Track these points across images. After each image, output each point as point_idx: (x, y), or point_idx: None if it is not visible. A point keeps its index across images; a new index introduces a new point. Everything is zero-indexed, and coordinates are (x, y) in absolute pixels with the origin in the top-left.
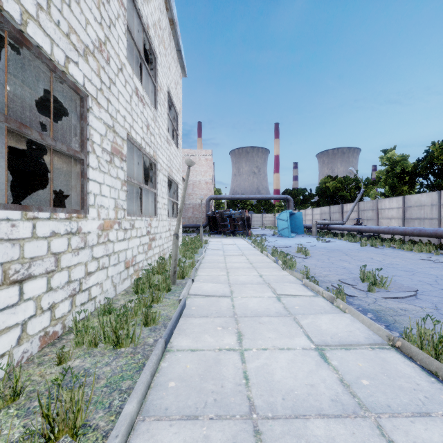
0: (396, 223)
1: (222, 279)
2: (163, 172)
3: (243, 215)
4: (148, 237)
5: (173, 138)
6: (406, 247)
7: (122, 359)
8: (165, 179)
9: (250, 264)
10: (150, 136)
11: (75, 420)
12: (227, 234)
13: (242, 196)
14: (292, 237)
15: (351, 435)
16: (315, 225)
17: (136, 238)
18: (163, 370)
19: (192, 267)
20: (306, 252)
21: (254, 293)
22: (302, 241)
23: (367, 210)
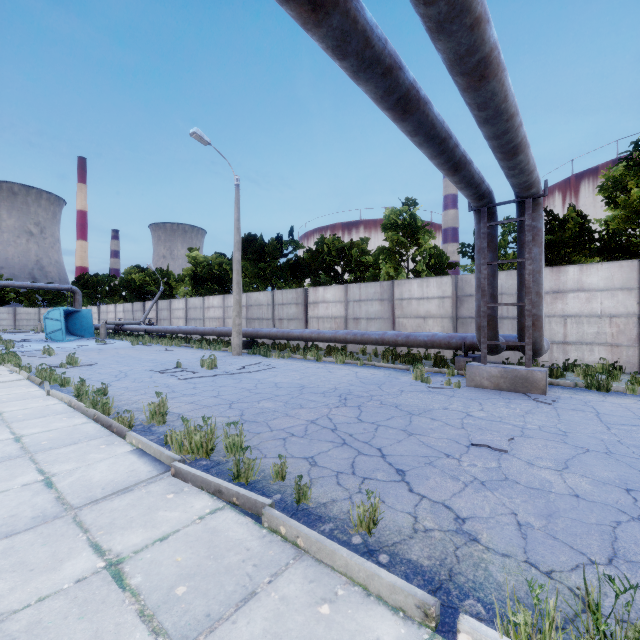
0: (182, 323)
1: None
2: None
3: None
4: None
5: None
6: (165, 343)
7: None
8: None
9: None
10: None
11: None
12: None
13: None
14: (68, 341)
15: None
16: (105, 325)
17: None
18: None
19: None
20: (50, 353)
21: None
22: (73, 345)
23: (164, 310)
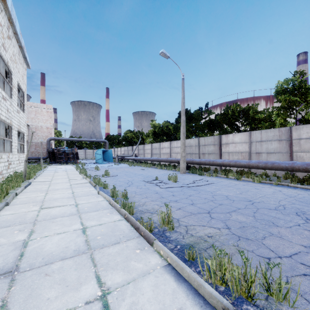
0: (149, 155)
1: (49, 178)
2: (15, 129)
3: (74, 151)
4: (8, 163)
5: (20, 105)
6: (143, 165)
7: (11, 191)
8: (16, 133)
9: (66, 174)
10: (9, 113)
11: (7, 191)
12: (62, 163)
13: (75, 138)
14: (104, 164)
15: (66, 189)
16: (117, 157)
17: (2, 162)
18: (25, 190)
19: (34, 175)
20: (97, 169)
21: (61, 180)
22: (106, 165)
23: (141, 149)
